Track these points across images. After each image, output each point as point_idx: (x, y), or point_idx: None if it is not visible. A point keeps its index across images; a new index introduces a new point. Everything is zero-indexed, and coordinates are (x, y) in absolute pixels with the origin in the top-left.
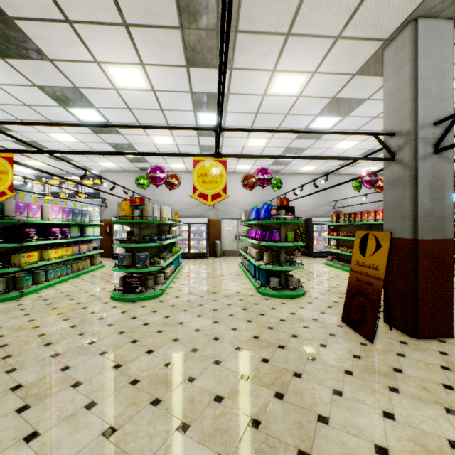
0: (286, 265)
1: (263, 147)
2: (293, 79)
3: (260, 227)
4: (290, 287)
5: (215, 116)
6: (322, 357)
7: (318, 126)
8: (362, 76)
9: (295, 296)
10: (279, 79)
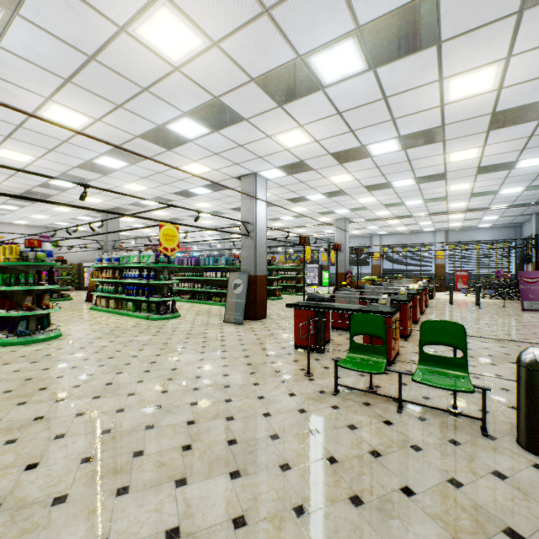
0: (63, 287)
1: (44, 218)
2: (66, 209)
3: (43, 270)
4: (65, 296)
5: (13, 207)
6: (75, 305)
7: (82, 218)
8: (97, 213)
9: (67, 300)
10: (59, 208)
